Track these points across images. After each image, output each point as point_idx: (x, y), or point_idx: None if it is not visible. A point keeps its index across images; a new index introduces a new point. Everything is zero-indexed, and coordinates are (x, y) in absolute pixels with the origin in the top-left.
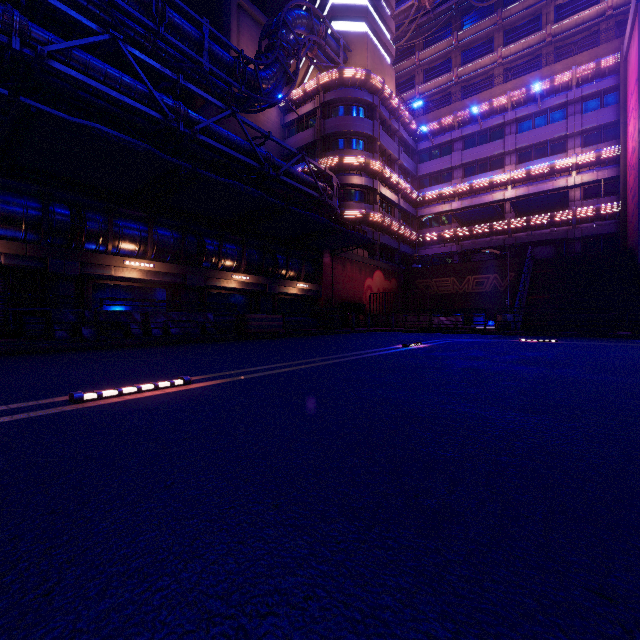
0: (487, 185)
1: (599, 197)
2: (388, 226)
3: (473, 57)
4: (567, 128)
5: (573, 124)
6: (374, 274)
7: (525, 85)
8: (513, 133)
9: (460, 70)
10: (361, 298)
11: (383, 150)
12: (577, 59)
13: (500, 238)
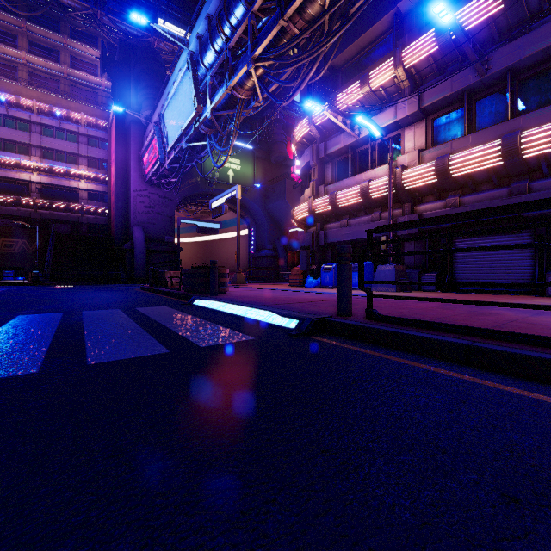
0: (14, 164)
1: (98, 201)
2: None
3: None
4: (79, 150)
5: (83, 149)
6: None
7: (49, 102)
8: (39, 133)
9: None
10: None
11: None
12: (85, 108)
13: (27, 210)
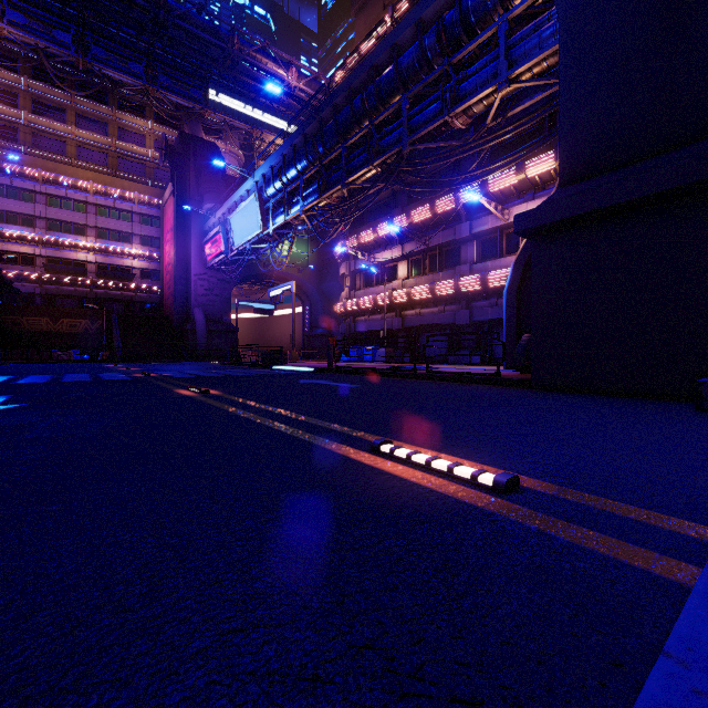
0: (73, 245)
1: (150, 279)
2: None
3: (45, 112)
4: (133, 229)
5: (136, 228)
6: None
7: (103, 181)
8: (94, 213)
9: (32, 117)
10: None
11: None
12: (138, 186)
13: (84, 290)
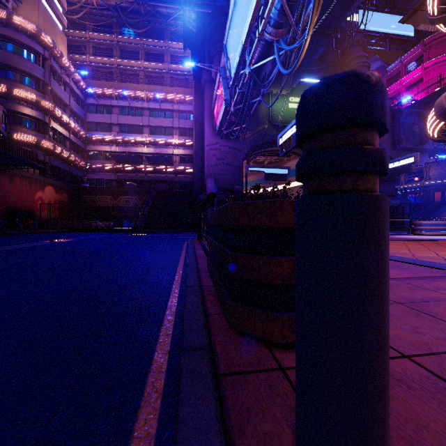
0: (133, 141)
1: (186, 163)
2: (59, 153)
3: (127, 57)
4: (173, 123)
5: (175, 122)
6: (45, 188)
7: (154, 91)
8: (148, 115)
9: (119, 61)
10: (32, 206)
11: (55, 94)
12: (177, 90)
13: (141, 175)
